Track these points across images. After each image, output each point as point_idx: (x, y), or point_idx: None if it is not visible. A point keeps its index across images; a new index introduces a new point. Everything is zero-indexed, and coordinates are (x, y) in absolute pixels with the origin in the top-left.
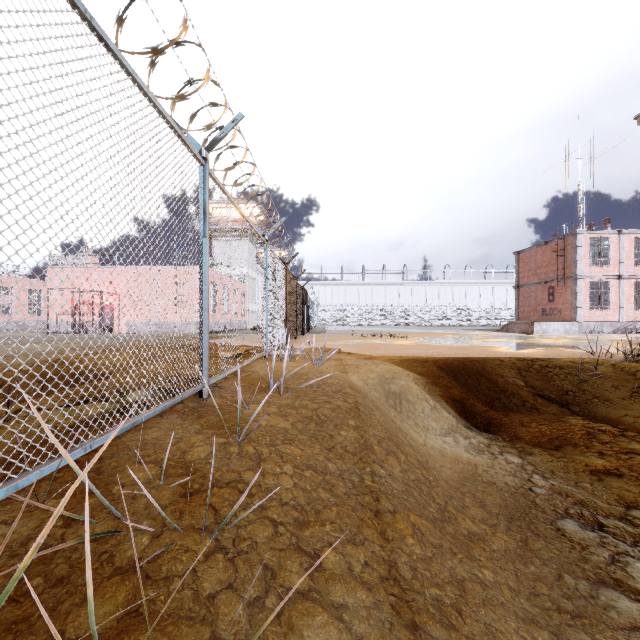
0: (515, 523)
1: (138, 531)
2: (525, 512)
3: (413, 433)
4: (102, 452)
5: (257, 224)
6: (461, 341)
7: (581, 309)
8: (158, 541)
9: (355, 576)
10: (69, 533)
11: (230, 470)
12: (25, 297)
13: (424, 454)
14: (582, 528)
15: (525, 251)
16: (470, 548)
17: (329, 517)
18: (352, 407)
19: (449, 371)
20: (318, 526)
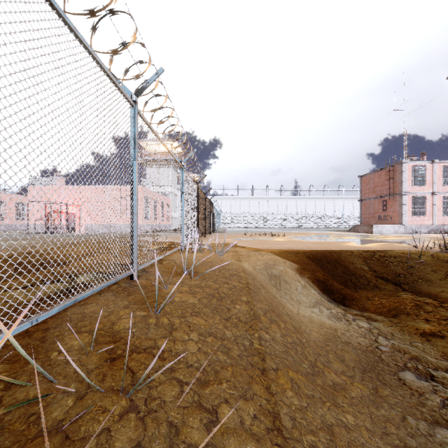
0: (367, 374)
1: (65, 393)
2: (374, 366)
3: (289, 305)
4: (49, 323)
5: (176, 153)
6: (322, 238)
7: (406, 216)
8: (81, 402)
9: (246, 429)
10: (7, 396)
11: (148, 338)
12: (13, 207)
13: (298, 321)
14: (418, 378)
15: (366, 175)
16: (335, 396)
17: (225, 376)
18: (244, 287)
19: (314, 260)
20: (216, 385)
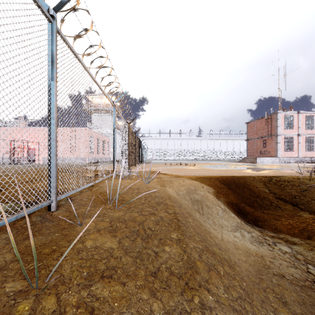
0: None
1: None
2: None
3: (213, 230)
4: None
5: (107, 92)
6: (224, 167)
7: (280, 151)
8: None
9: None
10: None
11: None
12: None
13: (225, 250)
14: None
15: (251, 122)
16: None
17: None
18: (172, 218)
19: (225, 184)
20: None
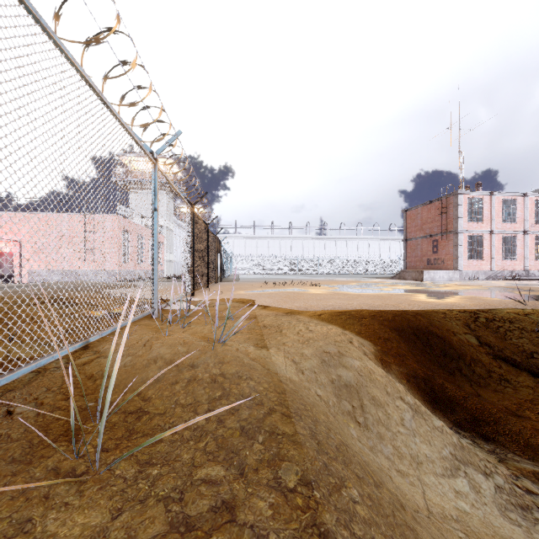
0: None
1: None
2: None
3: (399, 480)
4: None
5: (134, 125)
6: (372, 289)
7: (461, 259)
8: None
9: None
10: None
11: None
12: None
13: None
14: None
15: (412, 209)
16: None
17: None
18: (301, 524)
19: (392, 330)
20: None
